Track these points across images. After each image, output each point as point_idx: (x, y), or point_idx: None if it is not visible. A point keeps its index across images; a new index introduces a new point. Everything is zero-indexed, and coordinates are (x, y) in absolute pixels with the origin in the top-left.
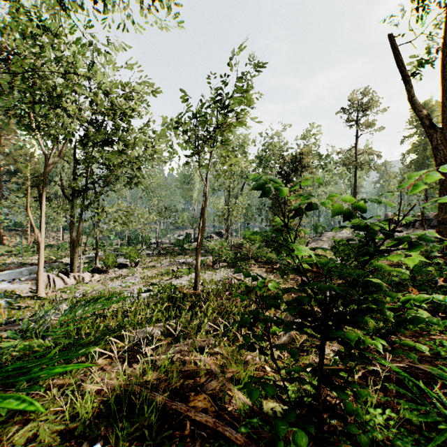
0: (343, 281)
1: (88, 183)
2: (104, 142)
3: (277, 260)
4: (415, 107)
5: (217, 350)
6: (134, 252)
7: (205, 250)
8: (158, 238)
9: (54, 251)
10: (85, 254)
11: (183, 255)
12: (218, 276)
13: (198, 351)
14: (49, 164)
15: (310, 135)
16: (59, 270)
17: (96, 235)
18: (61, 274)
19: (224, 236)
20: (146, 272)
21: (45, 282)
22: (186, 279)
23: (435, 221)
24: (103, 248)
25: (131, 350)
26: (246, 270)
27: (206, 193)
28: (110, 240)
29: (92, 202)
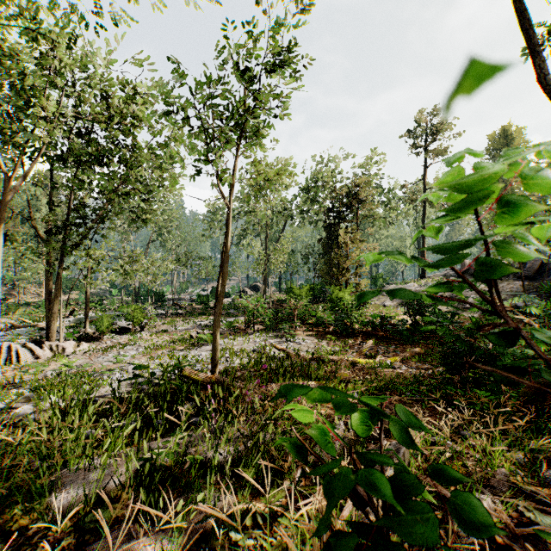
0: (421, 349)
1: (73, 217)
2: (92, 159)
3: (330, 322)
4: (550, 88)
5: (237, 537)
6: (139, 312)
7: (236, 308)
8: (174, 293)
9: (30, 312)
10: (74, 315)
11: (207, 315)
12: (252, 343)
13: (191, 546)
14: (9, 186)
15: (369, 162)
16: (28, 338)
17: (84, 288)
18: (31, 343)
19: (261, 290)
20: (154, 338)
21: (4, 356)
22: (207, 348)
23: (523, 270)
24: (100, 307)
25: (36, 545)
26: (289, 335)
27: (230, 218)
28: (111, 296)
29: (77, 244)
